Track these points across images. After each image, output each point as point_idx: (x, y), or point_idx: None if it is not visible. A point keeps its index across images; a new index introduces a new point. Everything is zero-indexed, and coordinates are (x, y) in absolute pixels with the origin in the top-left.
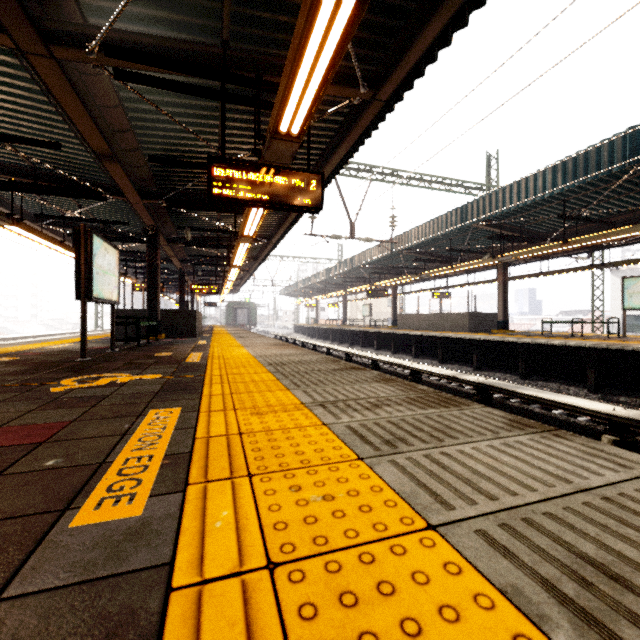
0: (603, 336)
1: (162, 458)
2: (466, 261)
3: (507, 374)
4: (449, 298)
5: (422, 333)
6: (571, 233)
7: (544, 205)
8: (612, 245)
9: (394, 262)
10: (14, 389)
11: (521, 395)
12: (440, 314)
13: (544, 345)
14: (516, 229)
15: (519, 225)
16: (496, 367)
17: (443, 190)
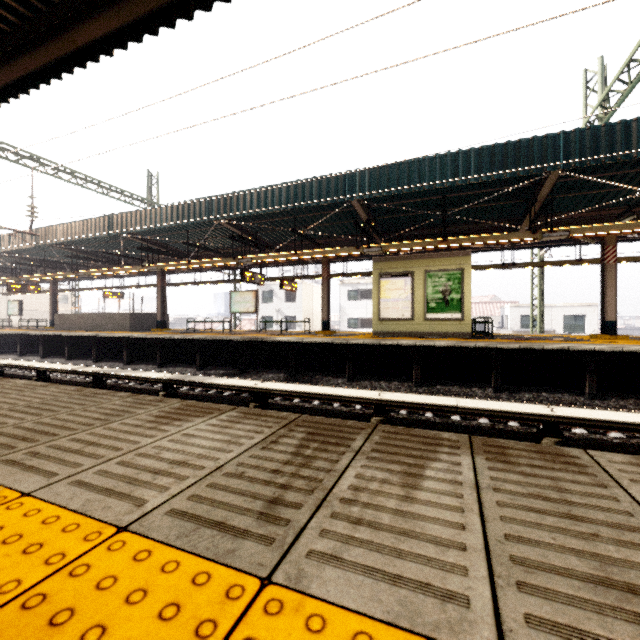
0: (225, 331)
1: None
2: (132, 265)
3: (150, 365)
4: (119, 298)
5: (76, 333)
6: (205, 255)
7: (177, 231)
8: (239, 267)
9: (49, 254)
10: None
11: (119, 376)
12: (104, 314)
13: (173, 339)
14: (163, 245)
15: (166, 242)
16: (144, 360)
17: (101, 193)
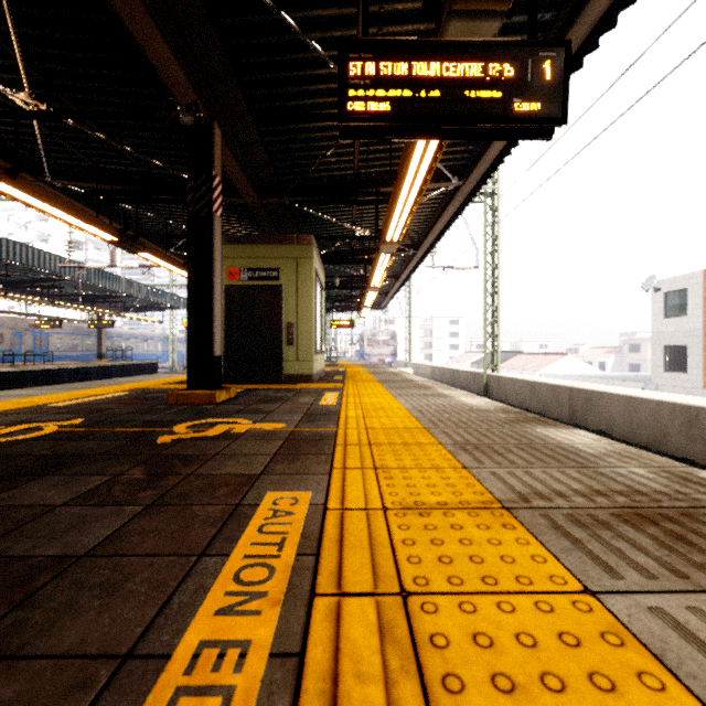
0: None
1: (98, 396)
2: None
3: None
4: None
5: None
6: None
7: None
8: None
9: None
10: (107, 424)
11: None
12: None
13: None
14: None
15: None
16: None
17: None
